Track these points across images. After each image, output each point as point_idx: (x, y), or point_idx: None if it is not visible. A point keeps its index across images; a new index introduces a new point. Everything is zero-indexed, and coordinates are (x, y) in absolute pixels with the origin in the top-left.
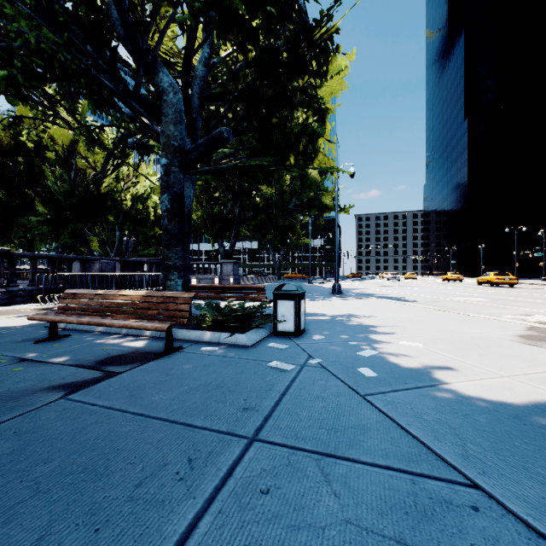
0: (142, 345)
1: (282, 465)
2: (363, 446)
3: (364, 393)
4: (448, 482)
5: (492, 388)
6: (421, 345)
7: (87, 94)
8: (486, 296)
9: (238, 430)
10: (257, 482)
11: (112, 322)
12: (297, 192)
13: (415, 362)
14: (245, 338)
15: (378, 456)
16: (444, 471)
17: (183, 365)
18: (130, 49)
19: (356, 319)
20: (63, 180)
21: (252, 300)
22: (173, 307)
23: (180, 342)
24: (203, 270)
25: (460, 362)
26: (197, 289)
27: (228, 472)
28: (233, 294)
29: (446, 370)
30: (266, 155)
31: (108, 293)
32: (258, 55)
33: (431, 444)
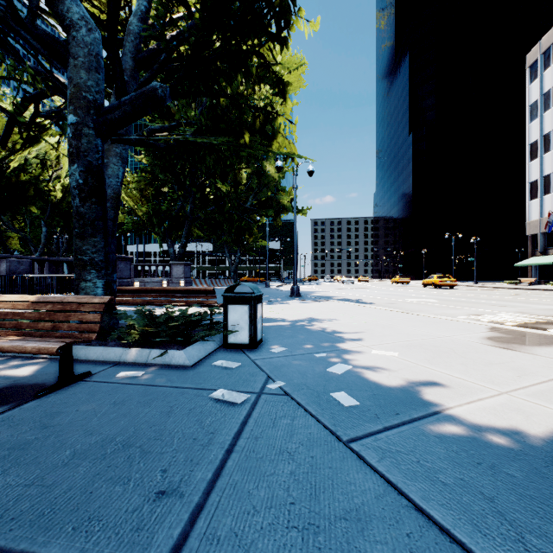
0: (28, 374)
1: None
2: None
3: (348, 438)
4: None
5: (500, 413)
6: (397, 355)
7: None
8: (435, 297)
9: None
10: None
11: None
12: (254, 191)
13: (397, 378)
14: (183, 355)
15: None
16: None
17: (80, 405)
18: None
19: (319, 324)
20: None
21: (197, 305)
22: (76, 317)
23: (91, 365)
24: (149, 272)
25: (446, 375)
26: (130, 293)
27: None
28: (182, 299)
29: (437, 388)
30: (217, 133)
31: None
32: None
33: (474, 544)
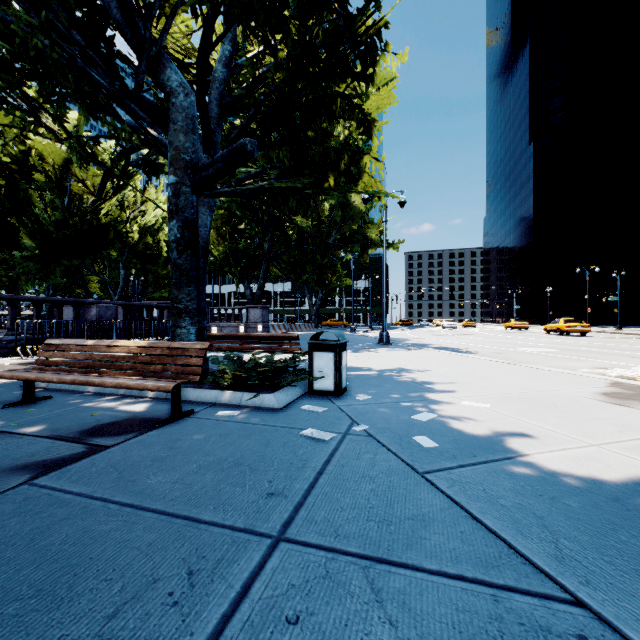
0: (142, 410)
1: (318, 577)
2: (426, 546)
3: (423, 470)
4: (542, 598)
5: (581, 461)
6: (488, 407)
7: (77, 96)
8: (557, 346)
9: (259, 525)
10: (282, 605)
11: (102, 380)
12: (337, 224)
13: (482, 427)
14: (273, 399)
15: (446, 561)
16: (535, 581)
17: (193, 435)
18: (130, 39)
19: (408, 374)
20: (55, 207)
21: (282, 352)
22: (182, 361)
23: (191, 405)
24: (226, 316)
25: (537, 427)
26: (216, 339)
27: (242, 590)
28: (261, 345)
29: (522, 438)
30: (300, 176)
31: (100, 343)
32: (290, 50)
33: (513, 540)
